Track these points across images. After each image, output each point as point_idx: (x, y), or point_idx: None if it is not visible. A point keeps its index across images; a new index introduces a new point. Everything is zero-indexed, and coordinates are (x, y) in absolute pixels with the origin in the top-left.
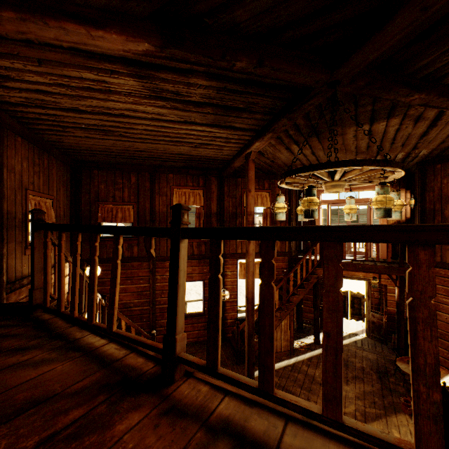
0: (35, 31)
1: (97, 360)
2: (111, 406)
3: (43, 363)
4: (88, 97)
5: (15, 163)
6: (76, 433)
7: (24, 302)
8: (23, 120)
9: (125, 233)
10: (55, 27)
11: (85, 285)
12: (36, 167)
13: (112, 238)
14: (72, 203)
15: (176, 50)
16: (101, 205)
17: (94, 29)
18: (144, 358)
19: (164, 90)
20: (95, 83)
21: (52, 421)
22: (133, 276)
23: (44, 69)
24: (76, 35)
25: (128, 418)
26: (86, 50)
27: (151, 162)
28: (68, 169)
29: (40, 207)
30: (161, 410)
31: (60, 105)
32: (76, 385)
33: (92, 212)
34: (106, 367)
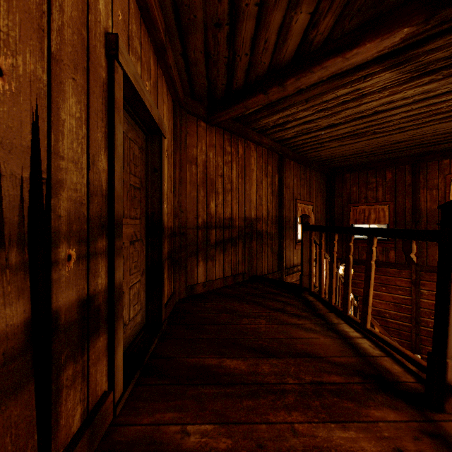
0: (305, 82)
1: (352, 347)
2: (366, 391)
3: (311, 331)
4: (341, 111)
5: (289, 181)
6: (337, 392)
7: (296, 284)
8: (294, 148)
9: (379, 235)
10: (318, 71)
11: (339, 281)
12: (302, 181)
13: (364, 240)
14: (327, 207)
15: (449, 9)
16: (352, 207)
17: (348, 52)
18: (402, 369)
19: (431, 62)
20: (348, 95)
21: (319, 373)
22: (388, 284)
23: (309, 105)
24: (333, 67)
25: (382, 410)
26: (341, 72)
27: (413, 151)
28: (323, 178)
29: (304, 212)
30: (423, 428)
31: (319, 127)
32: (335, 358)
33: (344, 214)
34: (360, 356)
